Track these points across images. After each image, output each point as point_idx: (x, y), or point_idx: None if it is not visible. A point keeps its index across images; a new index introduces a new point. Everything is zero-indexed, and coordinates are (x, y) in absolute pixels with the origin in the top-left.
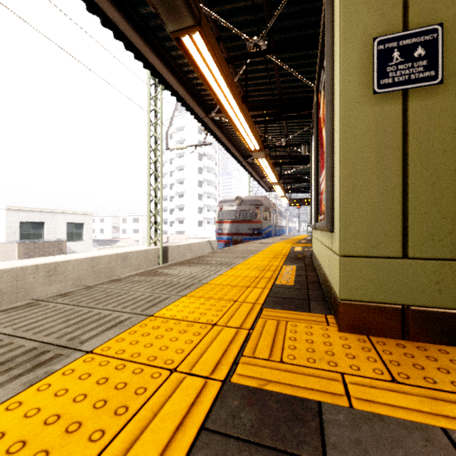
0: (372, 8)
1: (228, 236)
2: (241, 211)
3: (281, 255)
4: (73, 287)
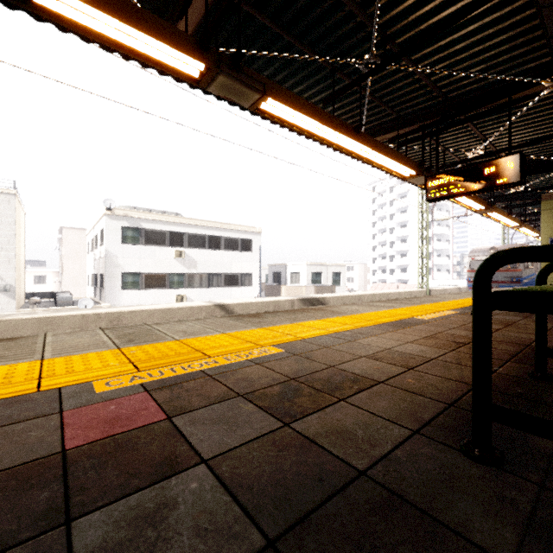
0: (548, 232)
1: None
2: None
3: None
4: None
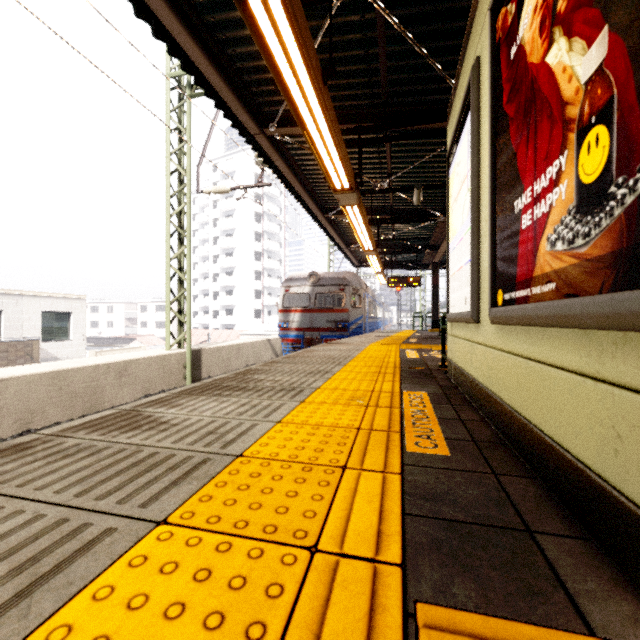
0: None
1: (298, 332)
2: (317, 295)
3: (388, 367)
4: (17, 426)
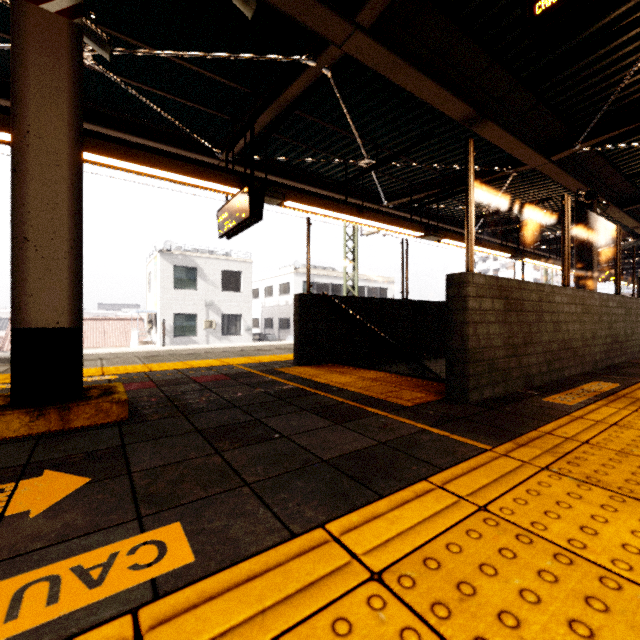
0: None
1: None
2: None
3: None
4: None
